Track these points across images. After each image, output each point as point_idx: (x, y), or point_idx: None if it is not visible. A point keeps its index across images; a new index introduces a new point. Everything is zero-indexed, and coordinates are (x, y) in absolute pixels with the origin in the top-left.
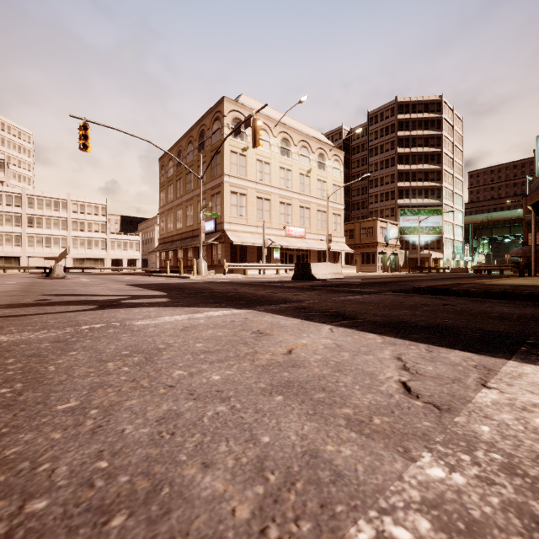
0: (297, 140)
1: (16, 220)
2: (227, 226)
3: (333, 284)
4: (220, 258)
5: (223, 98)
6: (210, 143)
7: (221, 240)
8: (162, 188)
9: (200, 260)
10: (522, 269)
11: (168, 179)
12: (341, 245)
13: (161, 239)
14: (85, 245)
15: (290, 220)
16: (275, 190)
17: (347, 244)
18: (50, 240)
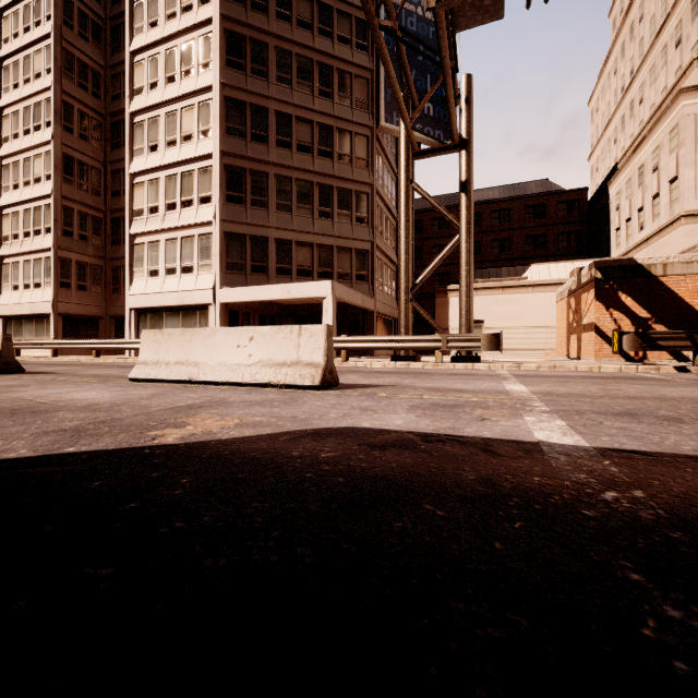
0: None
1: None
2: None
3: None
4: None
5: None
6: None
7: None
8: None
9: None
10: None
11: None
12: None
13: None
14: None
15: None
16: None
17: None
18: None
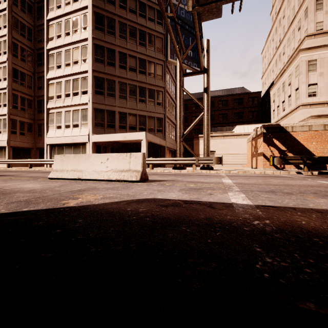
0: None
1: None
2: None
3: None
4: None
5: None
6: None
7: None
8: None
9: None
10: None
11: None
12: None
13: None
14: None
15: None
16: None
17: None
18: None
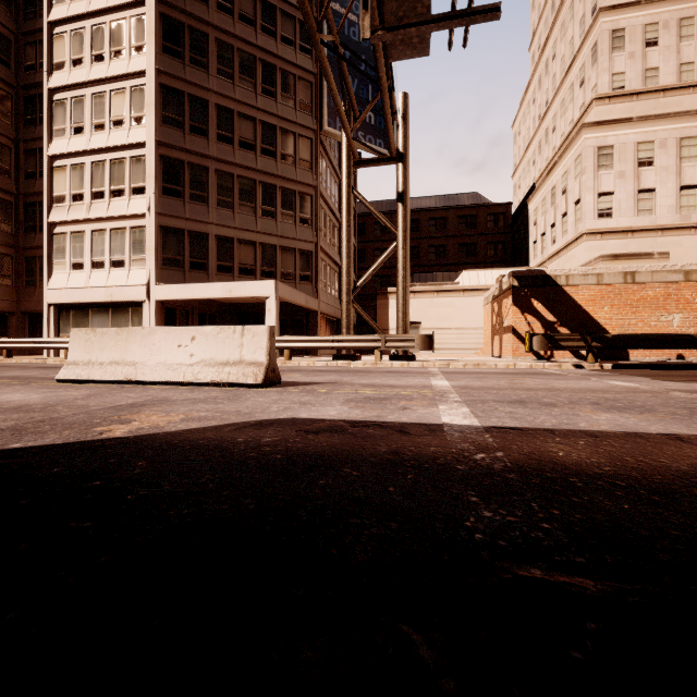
0: None
1: None
2: None
3: None
4: None
5: None
6: None
7: None
8: None
9: None
10: None
11: None
12: None
13: None
14: None
15: None
16: None
17: None
18: None
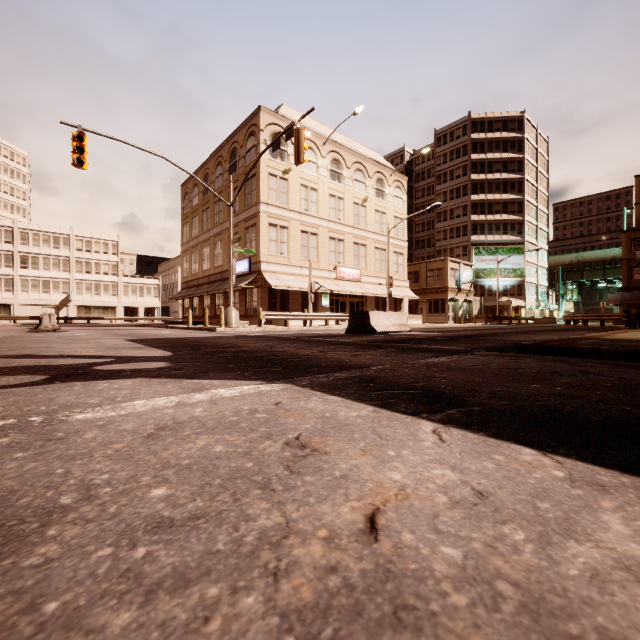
0: (351, 161)
1: (6, 259)
2: (265, 266)
3: (400, 338)
4: (255, 305)
5: (259, 108)
6: (243, 164)
7: (257, 283)
8: (186, 220)
9: (230, 308)
10: (634, 320)
11: (192, 210)
12: (404, 290)
13: (184, 283)
14: (92, 290)
15: (342, 259)
16: (324, 223)
17: (411, 289)
18: (49, 284)
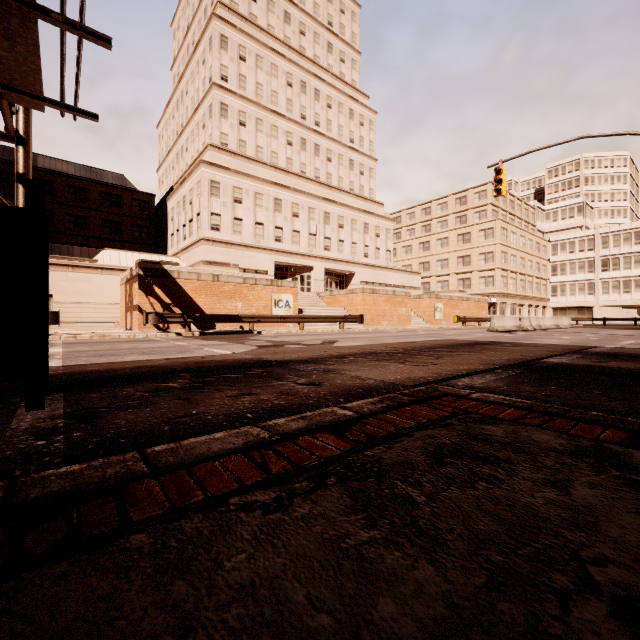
0: None
1: (588, 266)
2: None
3: None
4: None
5: None
6: None
7: None
8: None
9: None
10: None
11: None
12: None
13: None
14: None
15: None
16: None
17: None
18: (629, 283)
